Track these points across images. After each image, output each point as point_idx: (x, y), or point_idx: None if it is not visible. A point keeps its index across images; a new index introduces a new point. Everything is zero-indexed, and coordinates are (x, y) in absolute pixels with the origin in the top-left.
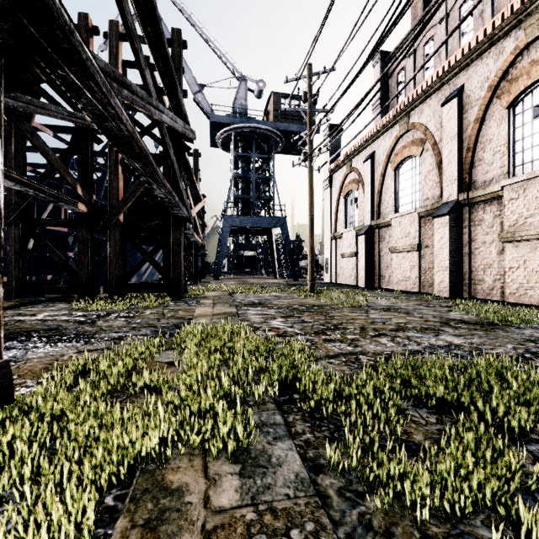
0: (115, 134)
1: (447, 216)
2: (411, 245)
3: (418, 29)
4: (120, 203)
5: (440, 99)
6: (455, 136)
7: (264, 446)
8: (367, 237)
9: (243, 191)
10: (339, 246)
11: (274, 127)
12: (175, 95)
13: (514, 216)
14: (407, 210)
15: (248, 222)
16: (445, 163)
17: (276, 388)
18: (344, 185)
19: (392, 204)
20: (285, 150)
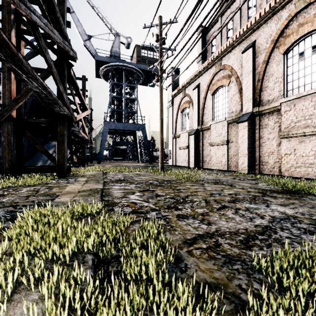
0: None
1: (246, 122)
2: (222, 141)
3: None
4: (12, 102)
5: (240, 50)
6: (250, 72)
7: None
8: (195, 136)
9: (117, 107)
10: (178, 142)
11: (137, 67)
12: (54, 13)
13: (288, 122)
14: (220, 119)
15: (121, 126)
16: (244, 89)
17: None
18: (181, 105)
19: (211, 115)
20: (145, 83)
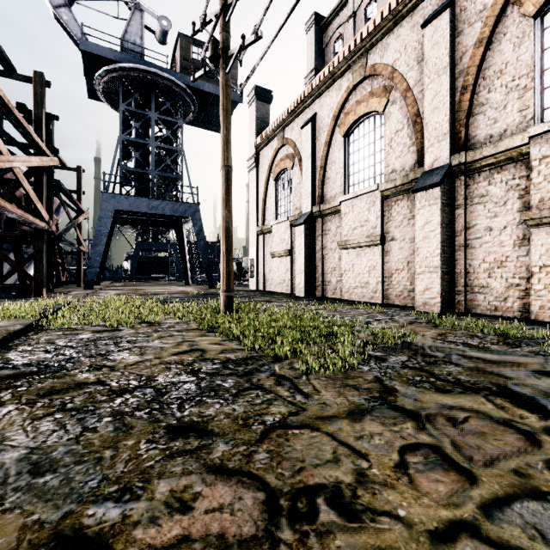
0: None
1: (438, 188)
2: (371, 237)
3: None
4: None
5: (415, 24)
6: (445, 69)
7: None
8: (307, 228)
9: (138, 164)
10: (268, 243)
11: (182, 81)
12: None
13: None
14: (365, 188)
15: (143, 206)
16: (427, 112)
17: None
18: (275, 164)
19: (341, 182)
20: (200, 122)
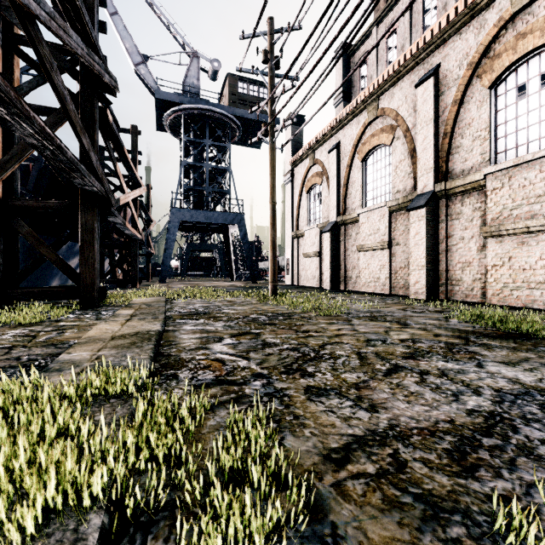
0: None
1: (424, 209)
2: (381, 242)
3: None
4: None
5: (413, 81)
6: (431, 120)
7: None
8: (332, 234)
9: (195, 182)
10: (302, 245)
11: (230, 112)
12: None
13: (498, 208)
14: (376, 204)
15: (201, 217)
16: (419, 151)
17: None
18: (307, 179)
19: (360, 198)
20: (243, 141)
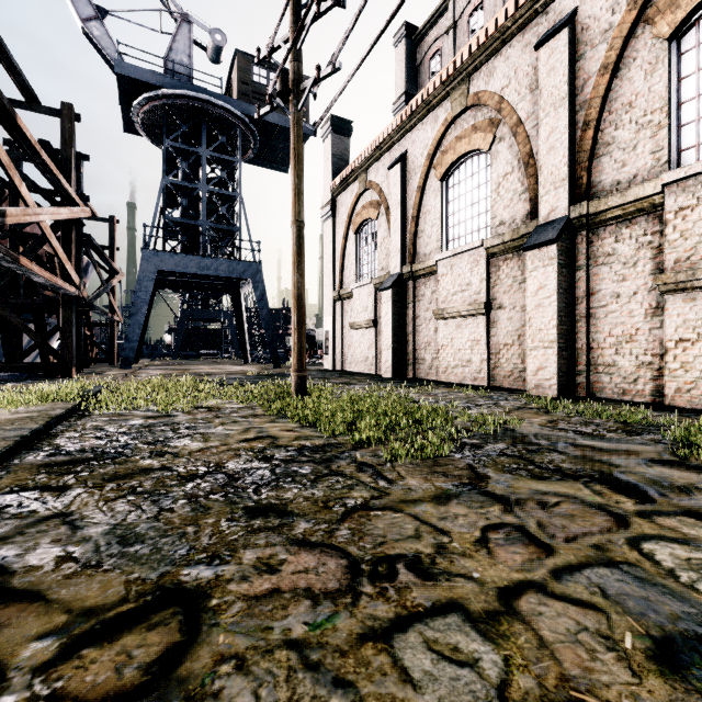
0: None
1: (553, 246)
2: (474, 304)
3: None
4: None
5: (528, 44)
6: (563, 101)
7: None
8: (396, 292)
9: (186, 214)
10: (347, 311)
11: (240, 110)
12: None
13: (690, 242)
14: (466, 245)
15: (193, 266)
16: (542, 153)
17: None
18: (356, 213)
19: (438, 237)
20: (262, 159)
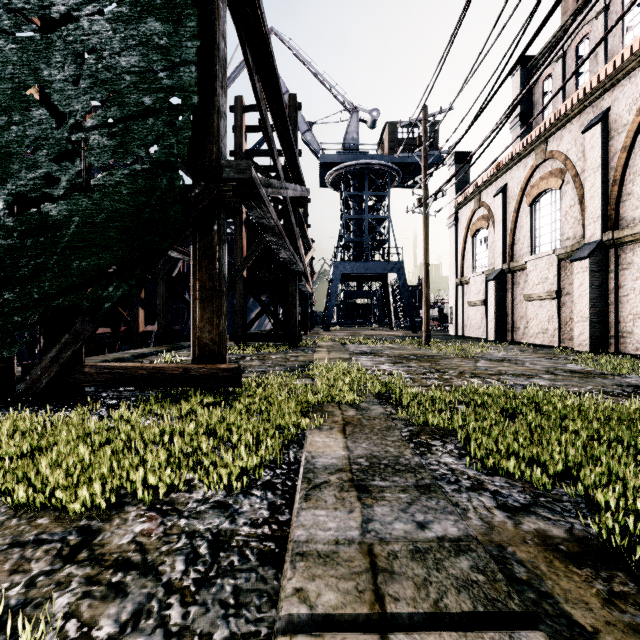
0: (266, 225)
1: (587, 260)
2: (548, 292)
3: (509, 110)
4: (244, 260)
5: (582, 124)
6: (598, 168)
7: (367, 406)
8: (497, 282)
9: (355, 234)
10: (466, 293)
11: (389, 161)
12: (294, 164)
13: None
14: (543, 252)
15: (361, 268)
16: (586, 199)
17: (376, 389)
18: (472, 223)
19: (528, 244)
20: (403, 183)
